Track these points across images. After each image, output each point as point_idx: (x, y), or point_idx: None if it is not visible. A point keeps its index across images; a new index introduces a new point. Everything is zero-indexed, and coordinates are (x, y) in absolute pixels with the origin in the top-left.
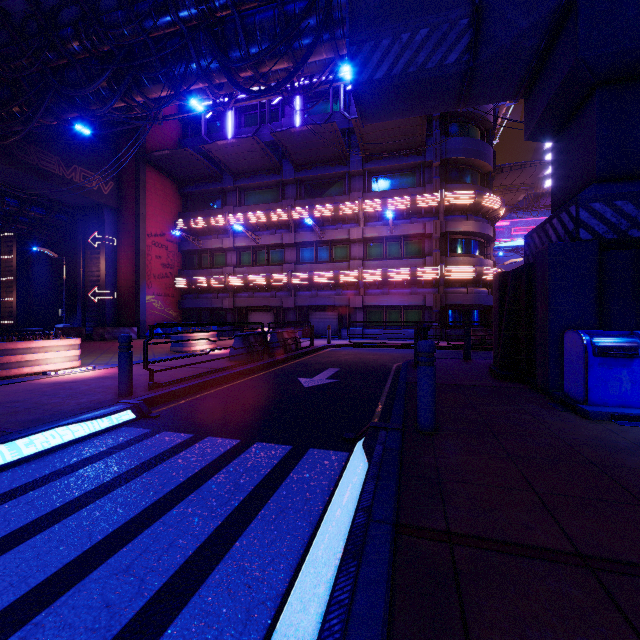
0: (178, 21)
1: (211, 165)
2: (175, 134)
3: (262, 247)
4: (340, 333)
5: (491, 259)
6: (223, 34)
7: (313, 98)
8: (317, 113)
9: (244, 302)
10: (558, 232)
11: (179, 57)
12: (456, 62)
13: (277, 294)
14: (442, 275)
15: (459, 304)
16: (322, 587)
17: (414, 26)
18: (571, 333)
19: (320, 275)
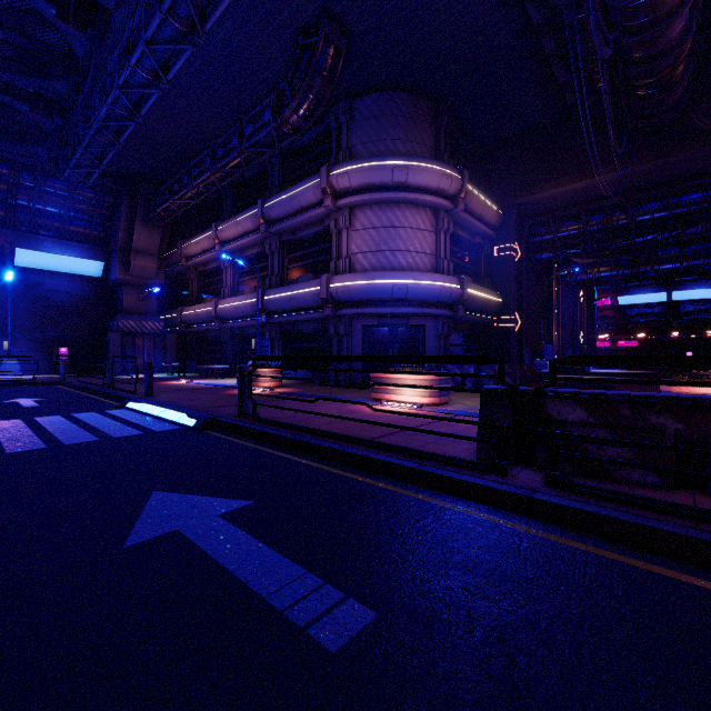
0: None
1: None
2: None
3: None
4: None
5: None
6: None
7: None
8: None
9: None
10: None
11: None
12: None
13: None
14: None
15: None
16: None
17: None
18: None
19: None
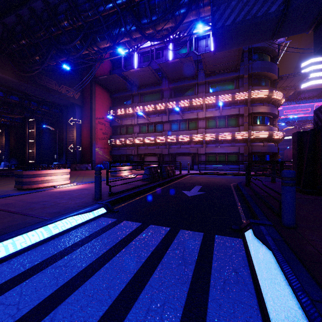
0: (116, 6)
1: (126, 82)
2: (108, 68)
3: (152, 123)
4: (192, 167)
5: (276, 127)
6: (138, 11)
7: (178, 45)
8: (180, 53)
9: (142, 151)
10: None
11: (116, 25)
12: (275, 11)
13: (159, 147)
14: (249, 136)
15: (259, 151)
16: None
17: None
18: None
19: (182, 137)
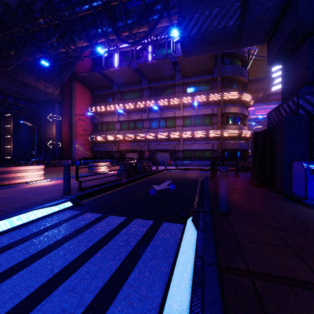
0: (92, 8)
1: (107, 80)
2: (89, 65)
3: (132, 120)
4: (171, 163)
5: (246, 126)
6: (114, 14)
7: (157, 47)
8: (159, 54)
9: (123, 148)
10: (286, 111)
11: (92, 26)
12: (233, 25)
13: (139, 144)
14: (222, 134)
15: (230, 148)
16: (183, 303)
17: (212, 7)
18: (297, 162)
19: (161, 134)
